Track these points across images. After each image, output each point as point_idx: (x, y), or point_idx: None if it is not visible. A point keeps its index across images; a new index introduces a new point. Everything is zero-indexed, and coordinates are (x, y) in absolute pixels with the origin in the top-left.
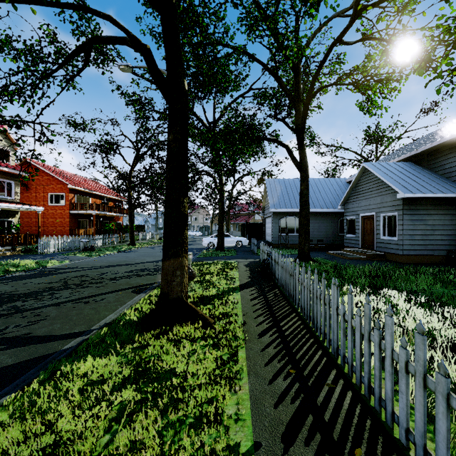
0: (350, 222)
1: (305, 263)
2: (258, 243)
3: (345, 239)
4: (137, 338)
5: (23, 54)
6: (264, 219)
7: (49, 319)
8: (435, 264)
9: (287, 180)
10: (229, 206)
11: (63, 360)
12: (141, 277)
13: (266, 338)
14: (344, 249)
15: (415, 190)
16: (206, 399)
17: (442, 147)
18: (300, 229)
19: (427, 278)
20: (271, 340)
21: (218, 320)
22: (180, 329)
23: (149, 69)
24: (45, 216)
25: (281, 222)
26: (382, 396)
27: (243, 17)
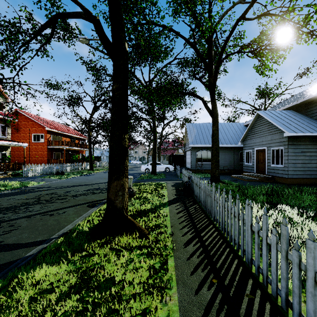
0: (248, 154)
1: (216, 184)
2: (181, 169)
3: (244, 166)
4: (86, 246)
5: (7, 29)
6: (185, 152)
7: (20, 229)
8: (312, 185)
9: (201, 124)
10: (160, 143)
11: (22, 268)
12: (95, 194)
13: (190, 247)
14: (243, 173)
15: (297, 130)
16: (140, 310)
17: (316, 99)
18: (212, 159)
19: (311, 196)
20: (195, 250)
21: (151, 230)
22: (121, 239)
23: (98, 34)
24: (30, 150)
25: (197, 154)
26: (301, 312)
27: (170, 1)
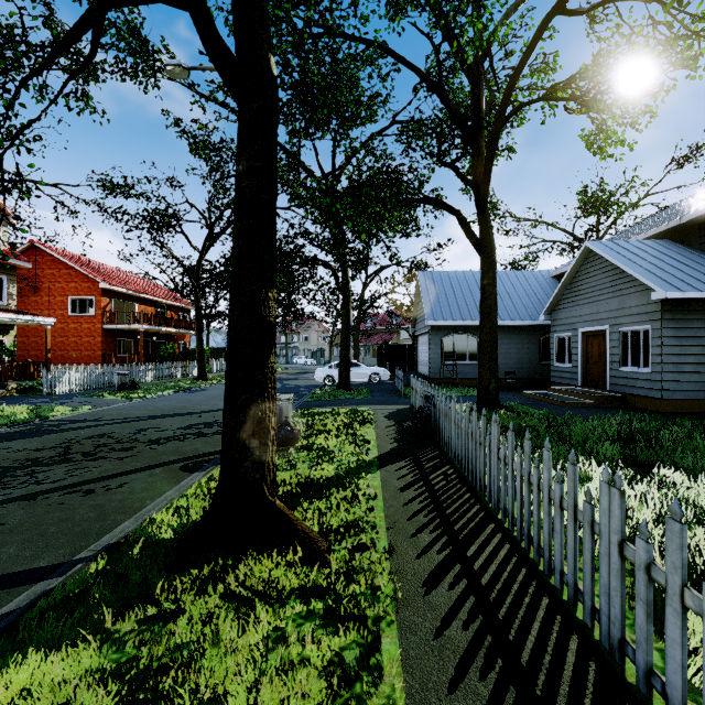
0: (562, 343)
1: (490, 412)
2: (407, 377)
3: (553, 370)
4: (159, 589)
5: None
6: (416, 337)
7: (0, 533)
8: None
9: (453, 274)
10: (358, 318)
11: None
12: (204, 438)
13: (441, 593)
14: (552, 387)
15: (684, 286)
16: None
17: None
18: (481, 354)
19: None
20: (455, 602)
21: (337, 540)
22: (254, 568)
23: (200, 35)
24: (64, 333)
25: (445, 343)
26: None
27: None
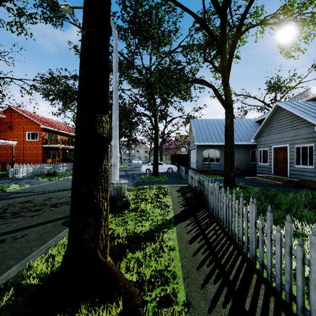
0: (263, 153)
1: (231, 189)
2: (185, 169)
3: (258, 166)
4: None
5: None
6: (189, 150)
7: None
8: None
9: (208, 120)
10: (162, 142)
11: None
12: None
13: None
14: (259, 175)
15: None
16: None
17: None
18: (225, 159)
19: None
20: None
21: (148, 290)
22: None
23: None
24: (24, 149)
25: (204, 153)
26: None
27: None
